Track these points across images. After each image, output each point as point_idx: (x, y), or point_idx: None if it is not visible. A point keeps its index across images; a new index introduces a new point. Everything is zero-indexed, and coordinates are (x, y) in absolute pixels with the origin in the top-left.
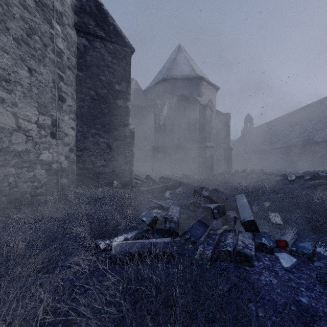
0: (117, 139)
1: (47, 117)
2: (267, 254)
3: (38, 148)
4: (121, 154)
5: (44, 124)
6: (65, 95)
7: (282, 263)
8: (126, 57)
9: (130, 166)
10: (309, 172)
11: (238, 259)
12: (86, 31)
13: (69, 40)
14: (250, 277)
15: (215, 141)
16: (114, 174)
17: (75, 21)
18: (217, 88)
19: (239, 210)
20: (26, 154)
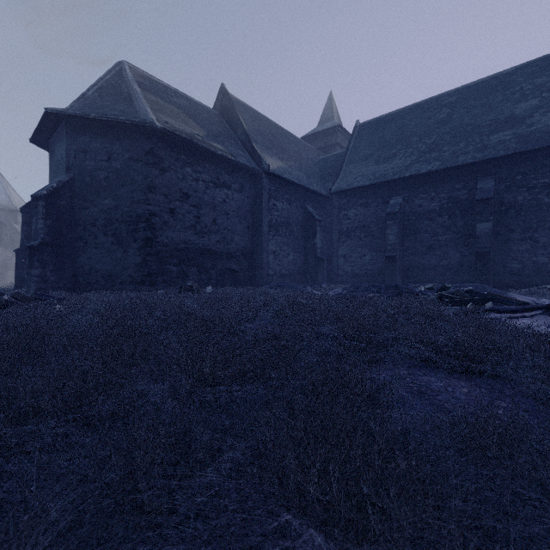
0: None
1: None
2: None
3: None
4: None
5: None
6: None
7: None
8: None
9: None
10: None
11: None
12: None
13: None
14: None
15: None
16: None
17: None
18: None
19: None
20: None
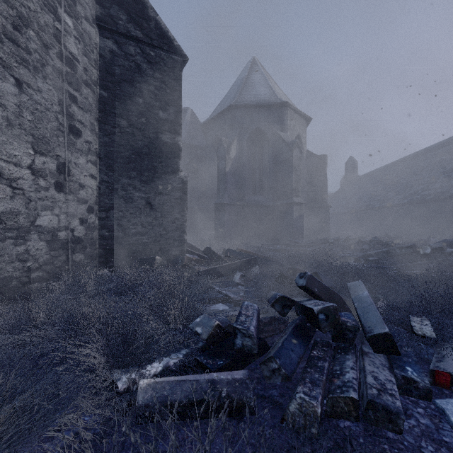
0: (161, 193)
1: (49, 159)
2: (419, 399)
3: (34, 208)
4: (168, 215)
5: (44, 170)
6: (80, 126)
7: None
8: (175, 69)
9: (181, 234)
10: (449, 242)
11: (371, 415)
12: (113, 30)
13: (86, 41)
14: None
15: (305, 195)
16: (157, 246)
17: (97, 14)
18: (308, 119)
19: (359, 311)
20: (12, 216)
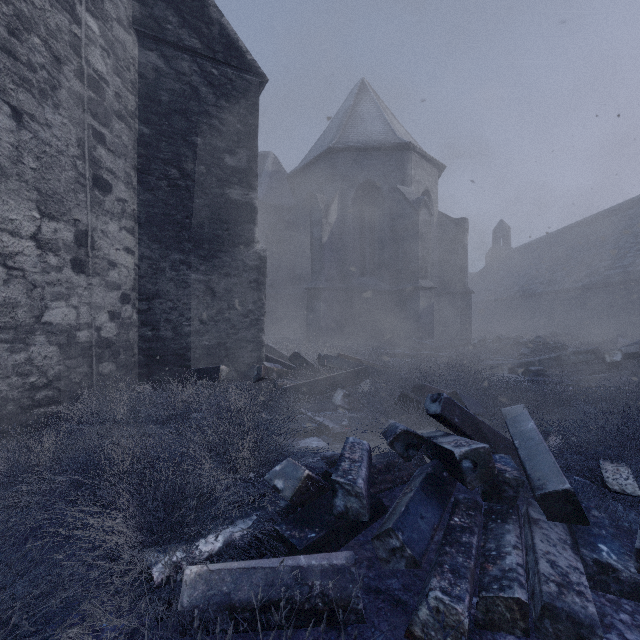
0: (228, 274)
1: (63, 225)
2: (621, 597)
3: (40, 297)
4: (238, 306)
5: (56, 242)
6: (110, 177)
7: None
8: (249, 94)
9: (257, 333)
10: None
11: (548, 627)
12: (158, 37)
13: (119, 54)
14: None
15: (436, 276)
16: (222, 350)
17: (135, 14)
18: (440, 167)
19: (522, 452)
20: (6, 310)
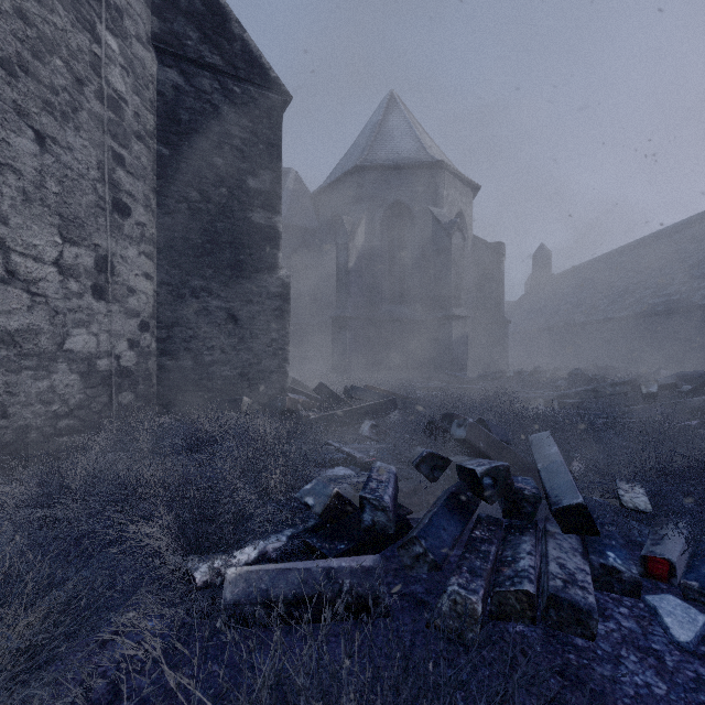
0: (250, 302)
1: (84, 251)
2: (624, 596)
3: (61, 324)
4: (261, 334)
5: (77, 267)
6: (130, 200)
7: (672, 630)
8: (273, 113)
9: (281, 363)
10: (687, 376)
11: (553, 615)
12: (178, 54)
13: (138, 72)
14: (591, 672)
15: (470, 304)
16: (244, 381)
17: (154, 30)
18: (475, 188)
19: (543, 474)
20: (30, 336)
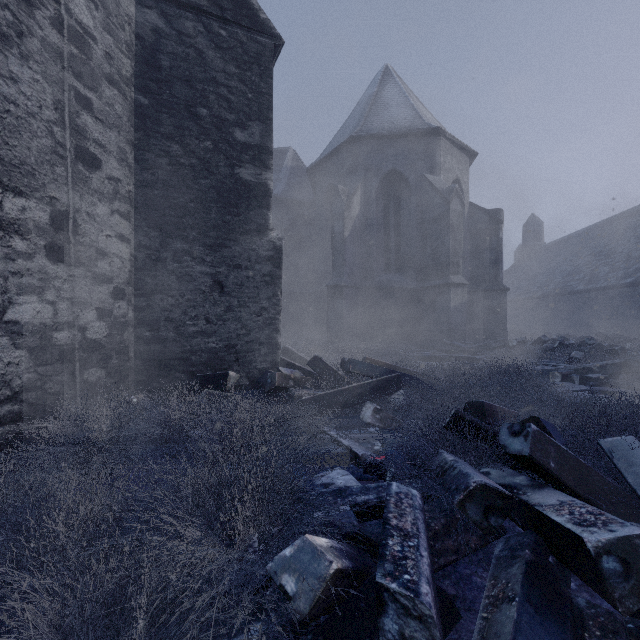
0: (238, 266)
1: (34, 203)
2: None
3: (1, 290)
4: (250, 302)
5: (25, 223)
6: (99, 151)
7: None
8: (262, 59)
9: (272, 334)
10: None
11: None
12: None
13: (111, 8)
14: None
15: (467, 272)
16: (232, 354)
17: None
18: (472, 155)
19: None
20: None
